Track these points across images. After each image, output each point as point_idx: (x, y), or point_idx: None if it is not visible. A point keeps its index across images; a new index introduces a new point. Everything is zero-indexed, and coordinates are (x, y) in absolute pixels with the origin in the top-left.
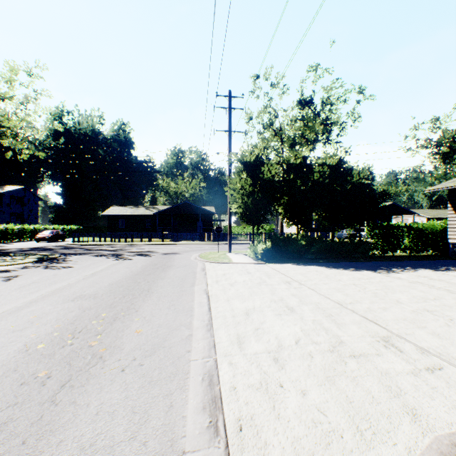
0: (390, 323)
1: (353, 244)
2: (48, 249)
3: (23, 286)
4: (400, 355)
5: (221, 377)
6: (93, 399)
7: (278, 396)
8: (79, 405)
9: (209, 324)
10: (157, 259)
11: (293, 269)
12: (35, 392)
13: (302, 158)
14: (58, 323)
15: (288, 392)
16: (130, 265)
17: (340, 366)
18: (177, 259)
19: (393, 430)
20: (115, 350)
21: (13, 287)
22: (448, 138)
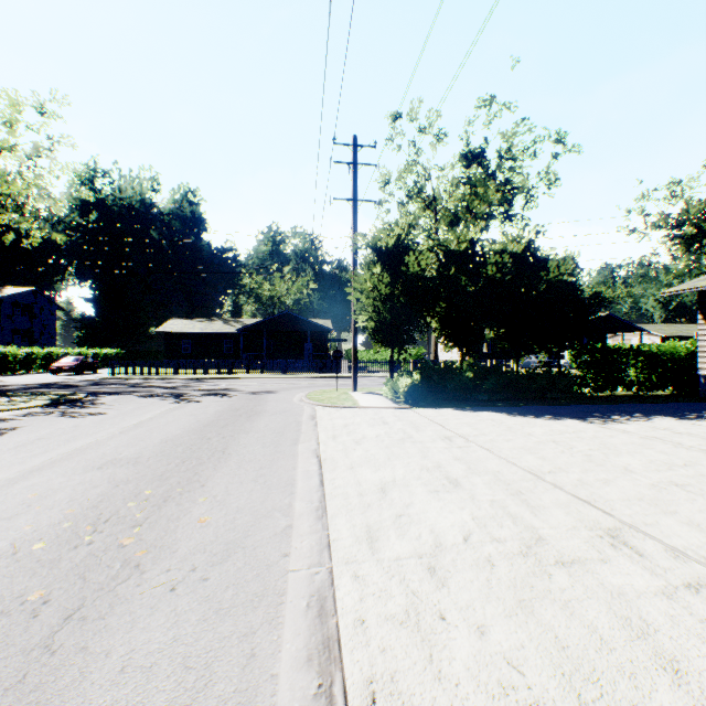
0: (617, 505)
1: (548, 378)
2: (69, 386)
3: (23, 444)
4: (640, 561)
5: (340, 602)
6: (118, 642)
7: (437, 637)
8: (92, 653)
9: (320, 508)
10: (239, 401)
11: (456, 417)
12: (18, 631)
13: (469, 242)
14: (72, 506)
15: (455, 630)
16: (196, 410)
17: (542, 581)
18: (272, 401)
19: (643, 702)
20: (163, 554)
21: (6, 446)
22: (695, 213)
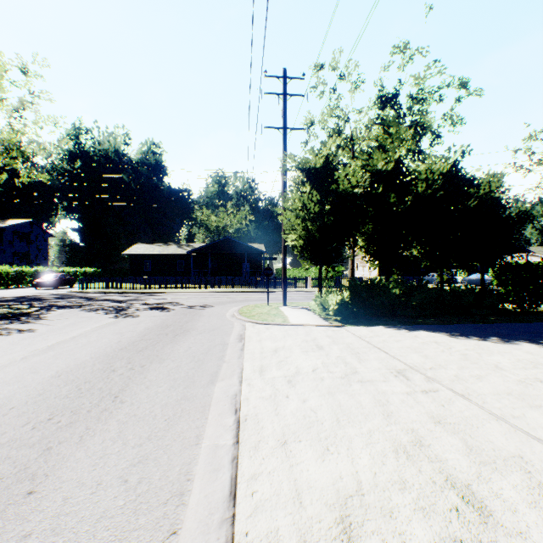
0: None
1: (473, 294)
2: (36, 299)
3: None
4: None
5: None
6: None
7: None
8: None
9: None
10: (174, 316)
11: (394, 338)
12: None
13: (396, 162)
14: None
15: None
16: (126, 327)
17: None
18: (205, 317)
19: None
20: None
21: None
22: None
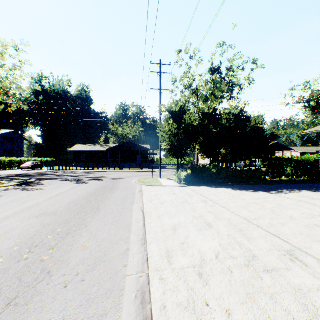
0: (290, 237)
1: (250, 172)
2: (28, 175)
3: (2, 204)
4: (306, 269)
5: (153, 295)
6: None
7: (205, 317)
8: None
9: (143, 239)
10: (107, 183)
11: (208, 191)
12: None
13: (213, 109)
14: (20, 237)
15: (214, 312)
16: (86, 187)
17: (258, 282)
18: (122, 183)
19: None
20: (62, 265)
21: None
22: (316, 96)
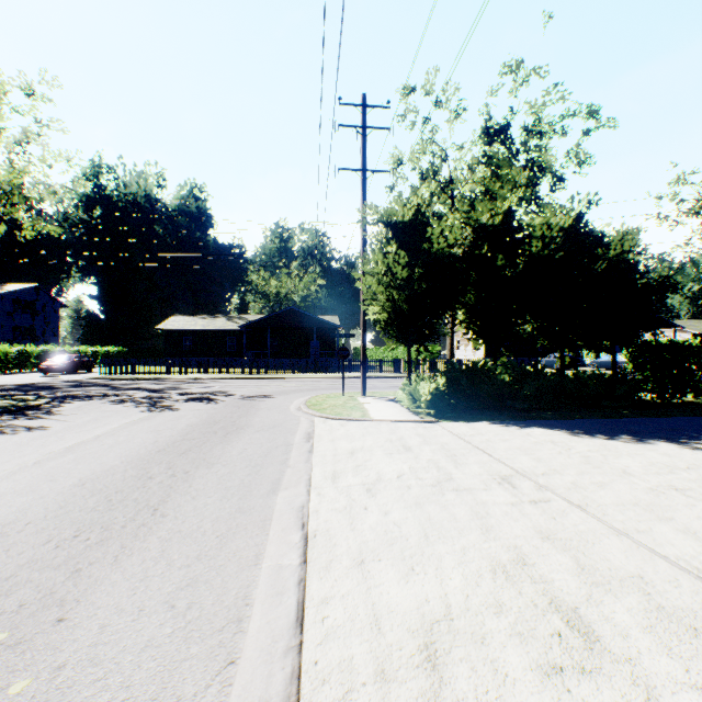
0: None
1: (602, 382)
2: (45, 388)
3: None
4: None
5: None
6: None
7: None
8: None
9: None
10: (224, 410)
11: (501, 437)
12: None
13: (505, 214)
14: None
15: None
16: (163, 424)
17: None
18: (263, 410)
19: None
20: None
21: None
22: None
